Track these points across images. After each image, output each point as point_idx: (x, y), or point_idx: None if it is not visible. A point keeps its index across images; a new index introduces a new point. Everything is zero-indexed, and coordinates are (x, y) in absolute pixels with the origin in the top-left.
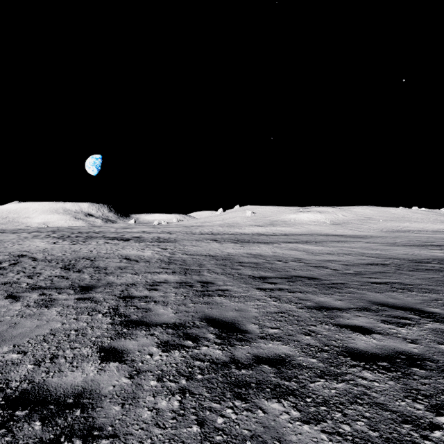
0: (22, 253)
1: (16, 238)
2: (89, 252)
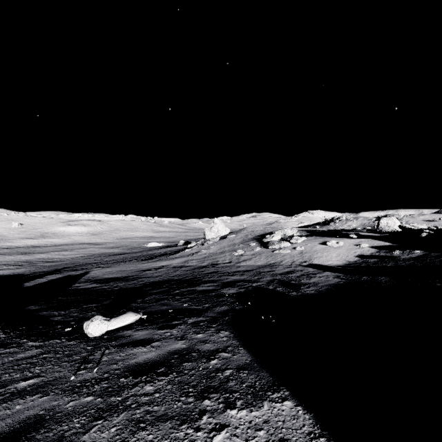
0: None
1: None
2: None
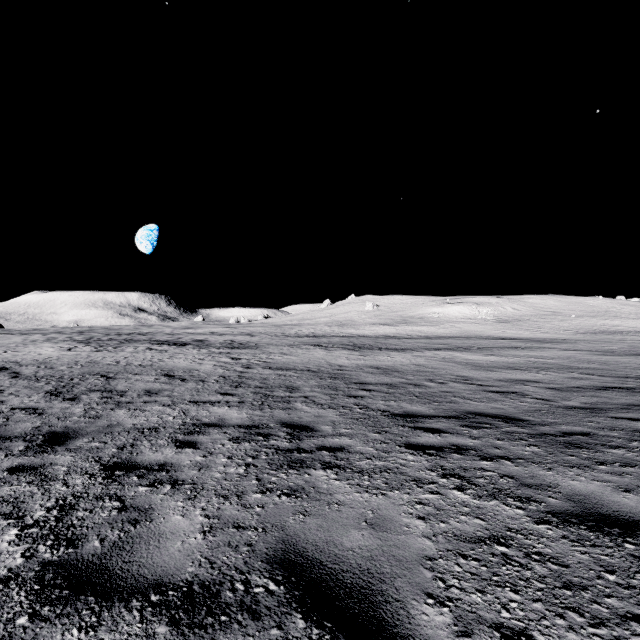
0: (5, 365)
1: (19, 341)
2: (113, 364)
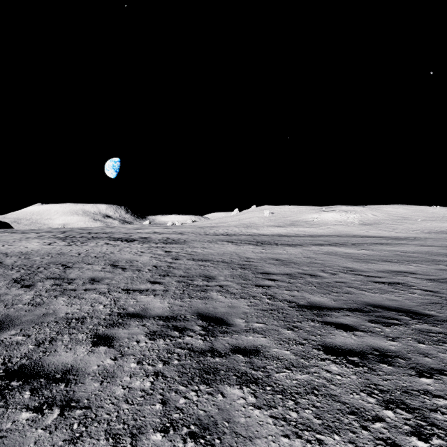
0: None
1: (18, 238)
2: (75, 256)
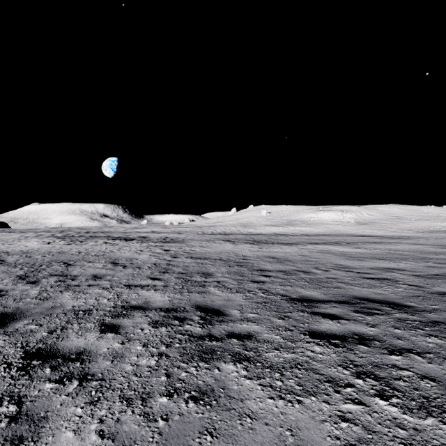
0: None
1: (17, 237)
2: (76, 254)
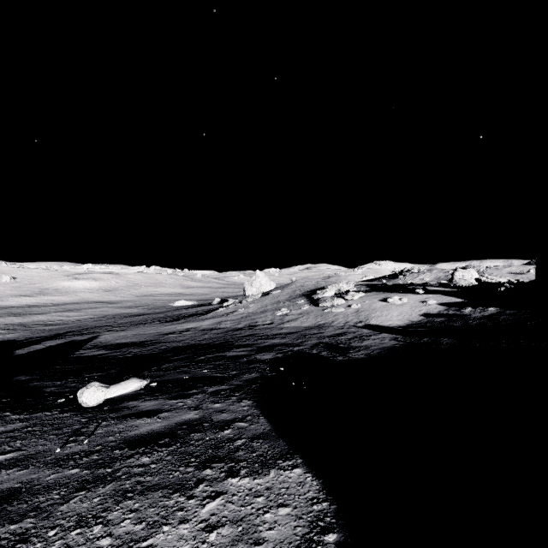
0: None
1: None
2: None
